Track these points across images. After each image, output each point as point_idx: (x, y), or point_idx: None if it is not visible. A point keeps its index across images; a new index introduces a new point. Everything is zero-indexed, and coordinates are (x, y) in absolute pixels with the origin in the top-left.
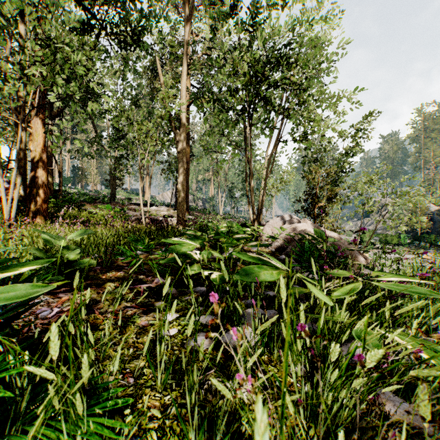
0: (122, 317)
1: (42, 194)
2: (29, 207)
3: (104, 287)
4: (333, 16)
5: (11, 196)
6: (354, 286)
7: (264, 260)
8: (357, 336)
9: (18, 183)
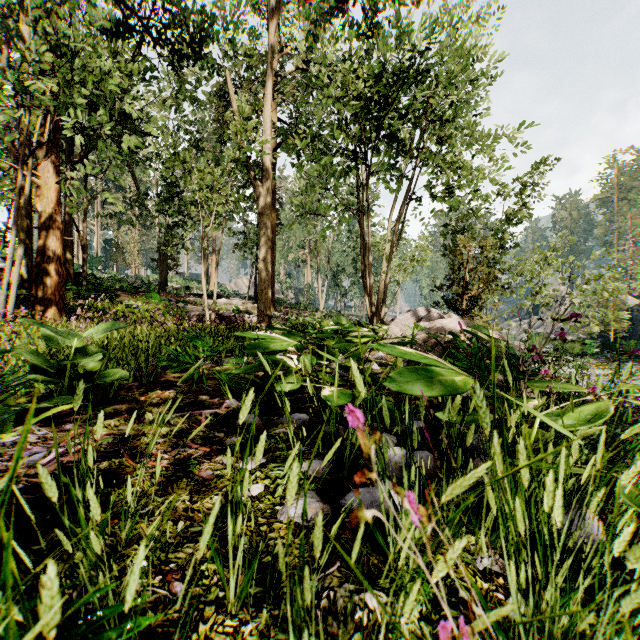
0: (167, 463)
1: (56, 277)
2: (35, 297)
3: (142, 414)
4: (489, 16)
5: (7, 280)
6: (594, 406)
7: (426, 358)
8: (636, 504)
9: (18, 260)
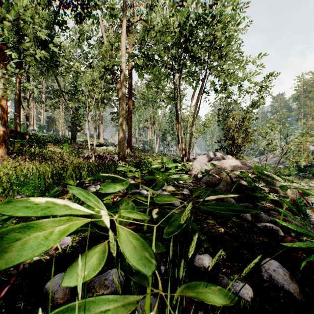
0: None
1: (3, 134)
2: None
3: None
4: None
5: None
6: None
7: None
8: None
9: None
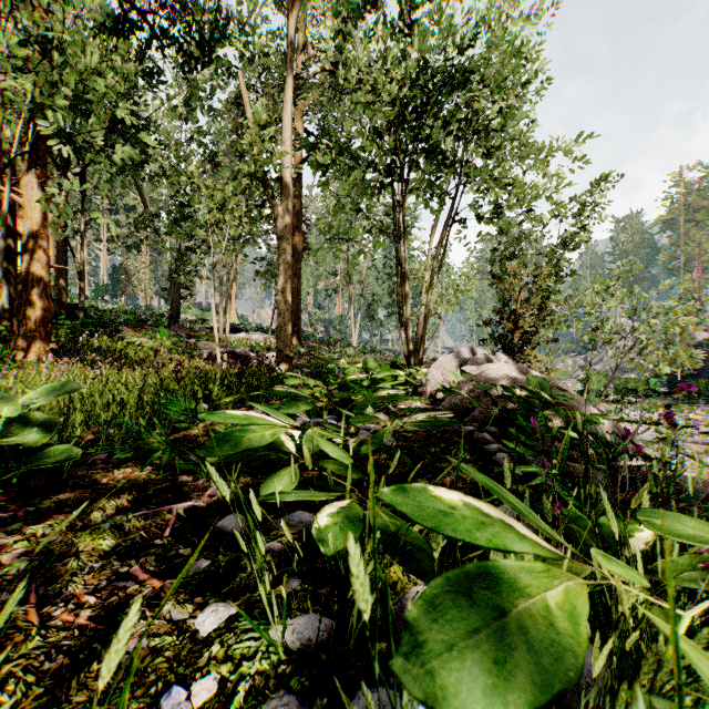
0: (88, 617)
1: (42, 311)
2: (17, 335)
3: (90, 512)
4: (544, 12)
5: None
6: None
7: (481, 518)
8: None
9: None
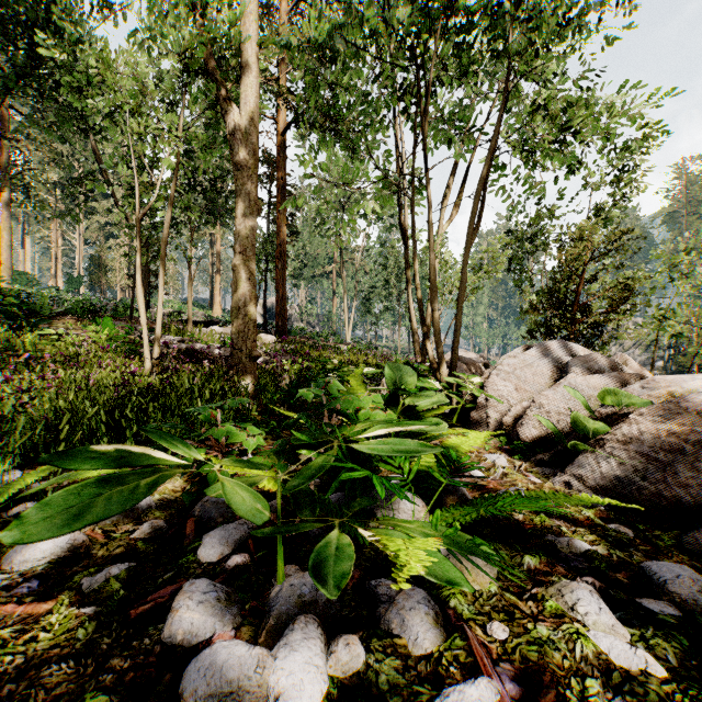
0: None
1: None
2: None
3: None
4: None
5: None
6: None
7: None
8: None
9: None
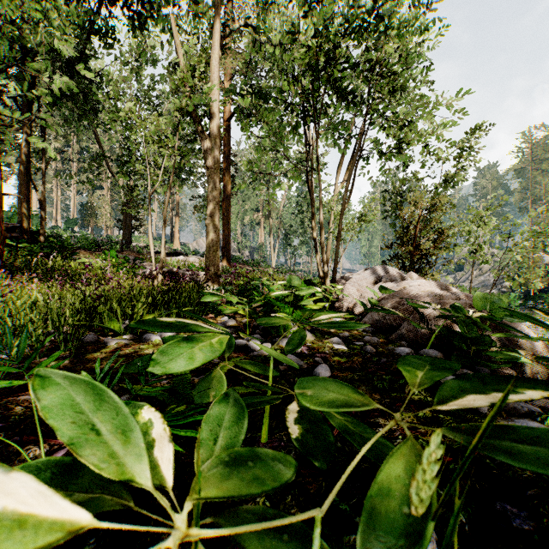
0: None
1: None
2: None
3: None
4: None
5: None
6: None
7: None
8: None
9: None
